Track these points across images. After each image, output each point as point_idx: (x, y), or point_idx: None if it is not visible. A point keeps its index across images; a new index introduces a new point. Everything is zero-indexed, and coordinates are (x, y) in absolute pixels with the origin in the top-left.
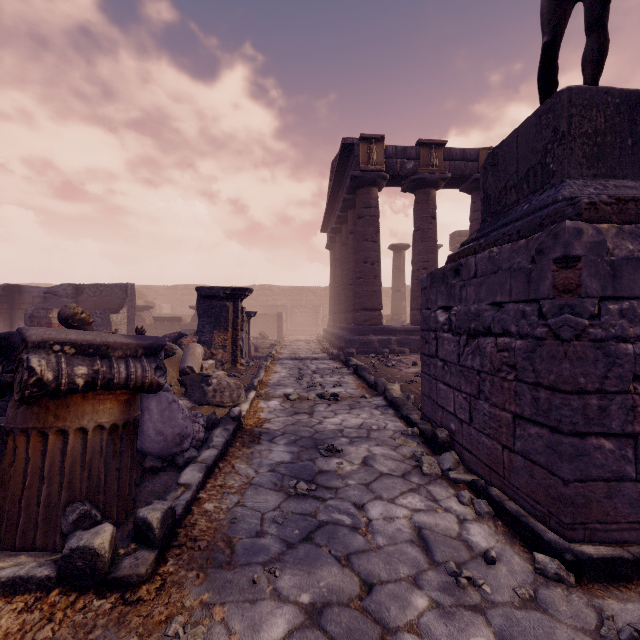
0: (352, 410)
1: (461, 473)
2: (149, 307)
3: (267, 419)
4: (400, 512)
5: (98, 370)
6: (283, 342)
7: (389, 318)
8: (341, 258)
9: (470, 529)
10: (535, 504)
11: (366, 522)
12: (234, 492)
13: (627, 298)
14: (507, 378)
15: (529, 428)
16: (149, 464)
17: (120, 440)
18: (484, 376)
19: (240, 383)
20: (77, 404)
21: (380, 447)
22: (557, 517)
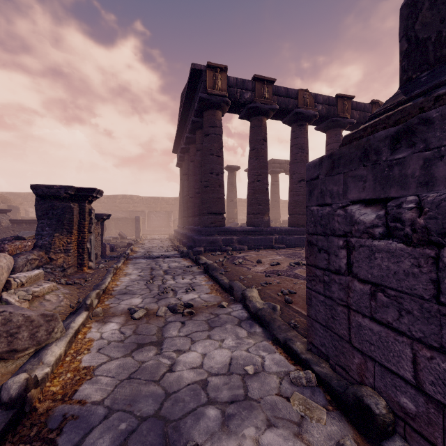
0: (212, 331)
1: None
2: (6, 210)
3: (90, 369)
4: None
5: None
6: (140, 241)
7: (225, 221)
8: (189, 172)
9: None
10: None
11: None
12: None
13: None
14: None
15: None
16: None
17: None
18: None
19: (75, 296)
20: None
21: (275, 431)
22: None
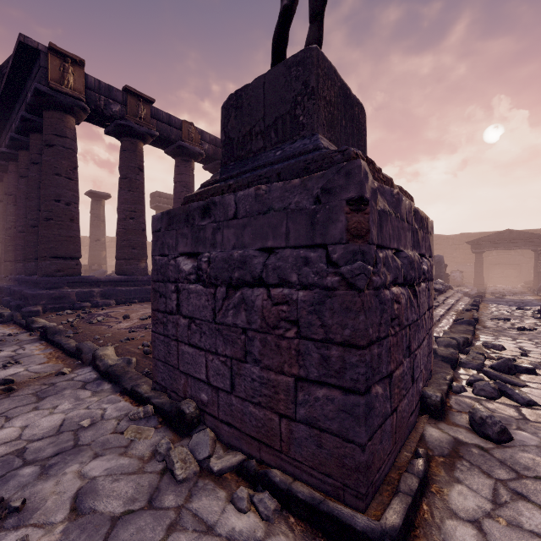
0: (42, 401)
1: (222, 455)
2: None
3: None
4: None
5: None
6: None
7: (87, 268)
8: (17, 192)
9: None
10: (324, 476)
11: None
12: None
13: (384, 248)
14: (285, 335)
15: (314, 390)
16: None
17: None
18: (252, 334)
19: None
20: None
21: (101, 459)
22: (354, 488)
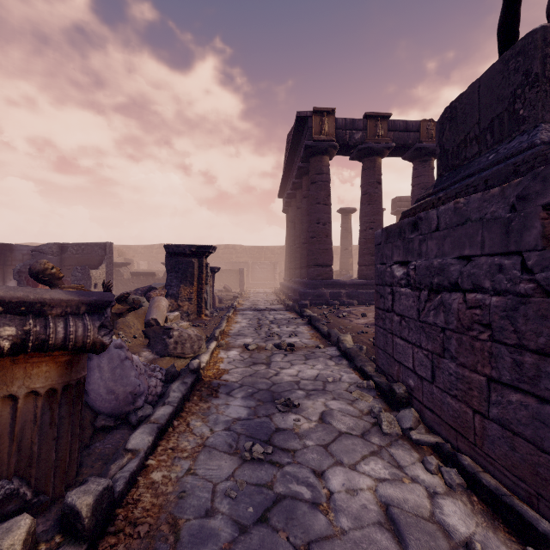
0: (307, 360)
1: (422, 433)
2: (127, 263)
3: (226, 370)
4: (363, 482)
5: (29, 330)
6: (244, 294)
7: (338, 273)
8: (296, 220)
9: (443, 506)
10: (517, 480)
11: (327, 495)
12: (186, 456)
13: None
14: (479, 337)
15: (508, 394)
16: (100, 423)
17: (60, 405)
18: (449, 334)
19: (203, 333)
20: (5, 368)
21: (337, 401)
22: (549, 501)
